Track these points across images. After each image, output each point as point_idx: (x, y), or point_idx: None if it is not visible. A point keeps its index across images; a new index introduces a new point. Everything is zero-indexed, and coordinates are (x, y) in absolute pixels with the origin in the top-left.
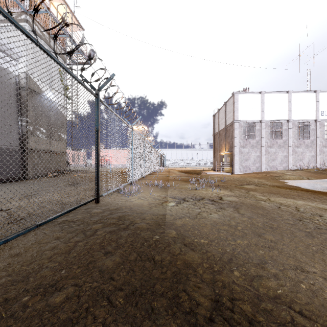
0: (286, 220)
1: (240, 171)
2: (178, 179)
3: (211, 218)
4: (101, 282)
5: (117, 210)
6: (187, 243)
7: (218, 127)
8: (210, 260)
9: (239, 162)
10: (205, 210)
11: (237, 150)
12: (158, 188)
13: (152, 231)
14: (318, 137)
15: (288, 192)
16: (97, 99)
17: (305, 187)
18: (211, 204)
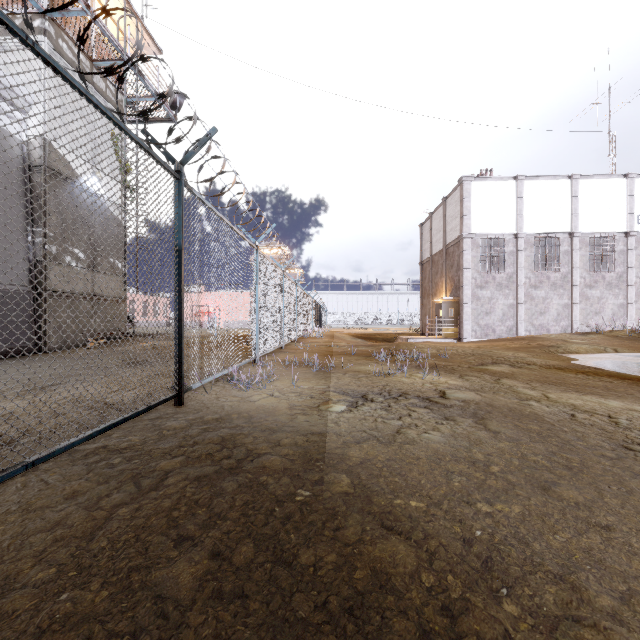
0: (597, 449)
1: (475, 335)
2: (351, 351)
3: (428, 444)
4: (156, 637)
5: (220, 423)
6: (378, 511)
7: (430, 249)
8: (438, 562)
9: (473, 317)
10: (412, 423)
11: (470, 294)
12: (310, 372)
13: (293, 478)
14: (631, 267)
15: (583, 381)
16: (178, 182)
17: (615, 369)
18: (424, 408)
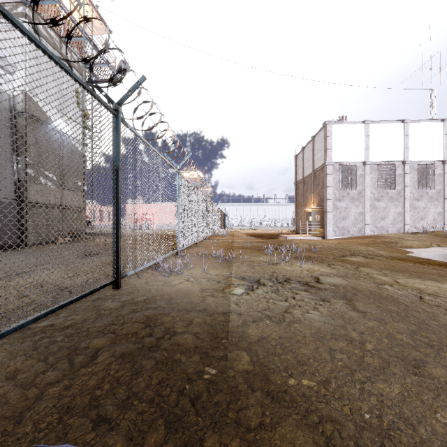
0: None
1: (335, 234)
2: (247, 246)
3: (311, 323)
4: None
5: (147, 304)
6: (275, 391)
7: (302, 173)
8: None
9: (333, 221)
10: (297, 304)
11: (331, 205)
12: (217, 262)
13: (202, 355)
14: (446, 185)
15: (421, 269)
16: (116, 118)
17: (442, 259)
18: (305, 291)
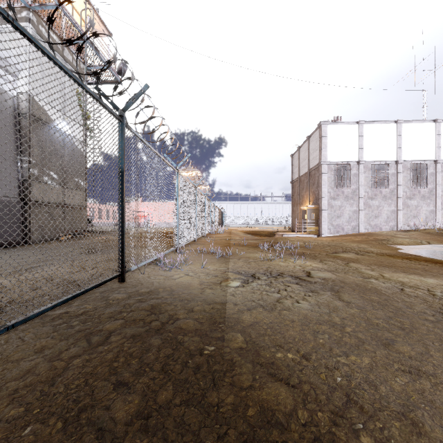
0: (421, 314)
1: (329, 232)
2: (243, 243)
3: (299, 310)
4: None
5: (150, 295)
6: (264, 362)
7: (298, 172)
8: (310, 402)
9: (328, 219)
10: (288, 295)
11: (326, 204)
12: (215, 258)
13: (202, 336)
14: (438, 184)
15: (407, 265)
16: (121, 123)
17: (429, 256)
18: (296, 284)
